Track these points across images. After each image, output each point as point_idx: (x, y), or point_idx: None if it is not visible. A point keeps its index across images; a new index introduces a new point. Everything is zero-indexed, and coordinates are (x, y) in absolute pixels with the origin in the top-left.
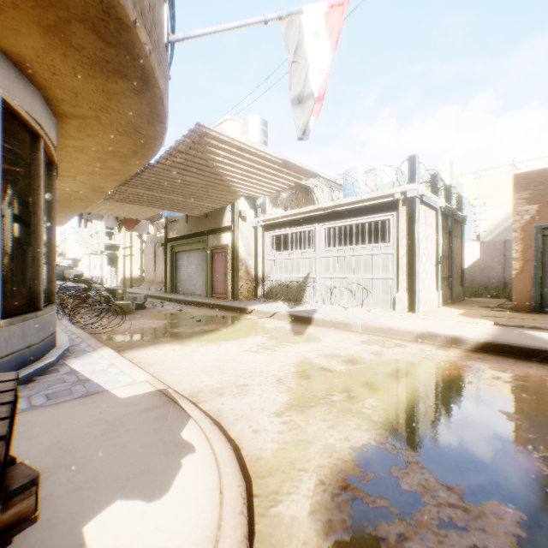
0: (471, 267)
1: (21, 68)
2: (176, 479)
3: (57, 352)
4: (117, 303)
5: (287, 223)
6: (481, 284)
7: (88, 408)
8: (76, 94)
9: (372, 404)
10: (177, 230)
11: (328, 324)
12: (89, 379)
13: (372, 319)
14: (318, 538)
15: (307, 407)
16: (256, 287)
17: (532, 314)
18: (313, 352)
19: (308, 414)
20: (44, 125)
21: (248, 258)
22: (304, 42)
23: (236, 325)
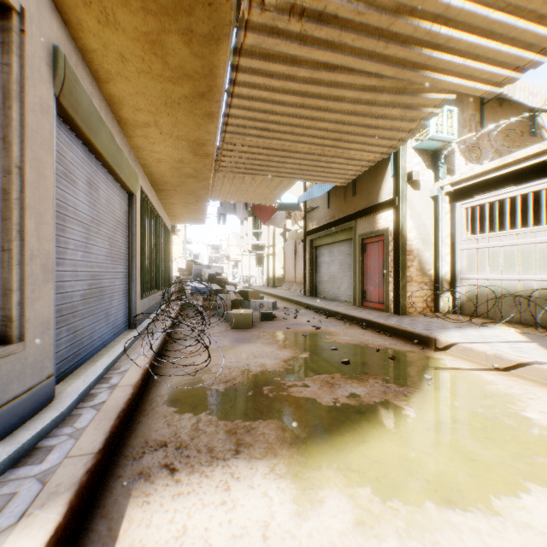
0: None
1: None
2: None
3: None
4: (235, 312)
5: (510, 178)
6: None
7: None
8: None
9: None
10: (317, 220)
11: None
12: None
13: None
14: None
15: None
16: (437, 294)
17: None
18: None
19: None
20: None
21: (423, 247)
22: None
23: (434, 394)
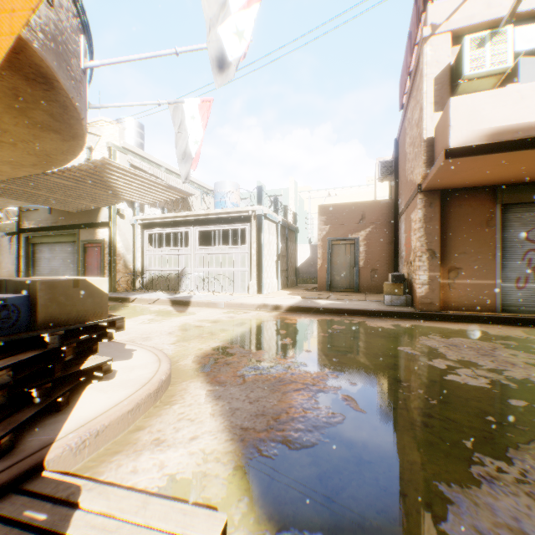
0: (305, 263)
1: None
2: (134, 356)
3: None
4: None
5: (165, 224)
6: (311, 275)
7: None
8: (7, 131)
9: (223, 335)
10: (37, 220)
11: (201, 304)
12: None
13: (232, 299)
14: (196, 365)
15: (189, 340)
16: (135, 279)
17: (326, 292)
18: (191, 320)
19: (190, 342)
20: None
21: (127, 252)
22: (185, 120)
23: (124, 310)
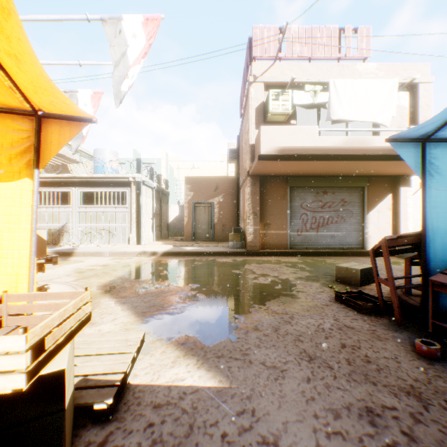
0: (175, 219)
1: None
2: (51, 287)
3: None
4: None
5: (45, 183)
6: (180, 229)
7: None
8: None
9: (115, 273)
10: None
11: (87, 254)
12: None
13: (116, 249)
14: (101, 291)
15: (88, 278)
16: None
17: (191, 241)
18: (82, 265)
19: (89, 279)
20: None
21: None
22: (79, 106)
23: None
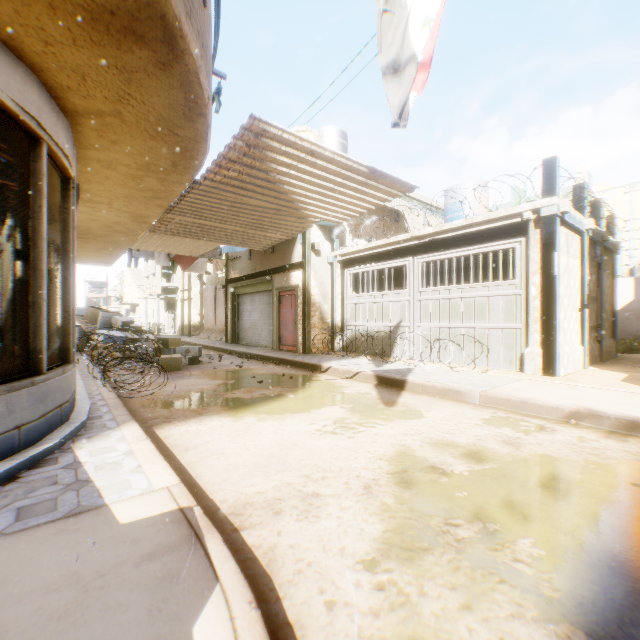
0: (621, 312)
1: (3, 38)
2: None
3: (65, 430)
4: (165, 357)
5: (372, 258)
6: (637, 335)
7: (64, 544)
8: (83, 77)
9: (529, 552)
10: (239, 269)
11: (430, 390)
12: (89, 480)
13: (494, 386)
14: None
15: (417, 550)
16: (333, 337)
17: None
18: (414, 436)
19: (420, 569)
20: (46, 124)
21: (323, 301)
22: None
23: (307, 389)
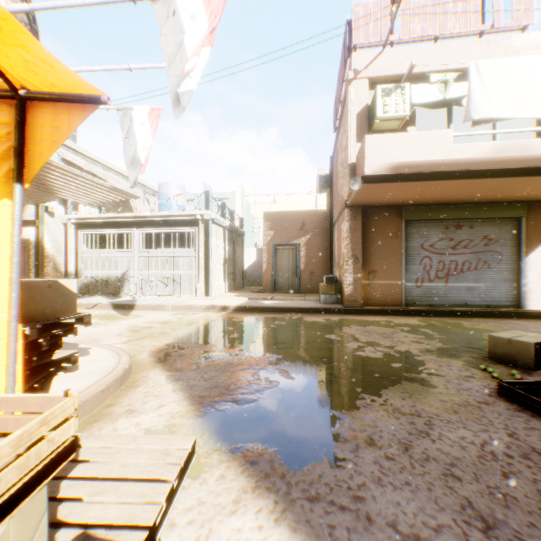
0: (252, 266)
1: None
2: (91, 352)
3: None
4: None
5: (105, 224)
6: (258, 278)
7: None
8: None
9: (175, 334)
10: None
11: (147, 307)
12: None
13: (180, 302)
14: (152, 359)
15: (141, 339)
16: None
17: (270, 293)
18: (139, 322)
19: (142, 341)
20: None
21: (58, 254)
22: (134, 126)
23: None
